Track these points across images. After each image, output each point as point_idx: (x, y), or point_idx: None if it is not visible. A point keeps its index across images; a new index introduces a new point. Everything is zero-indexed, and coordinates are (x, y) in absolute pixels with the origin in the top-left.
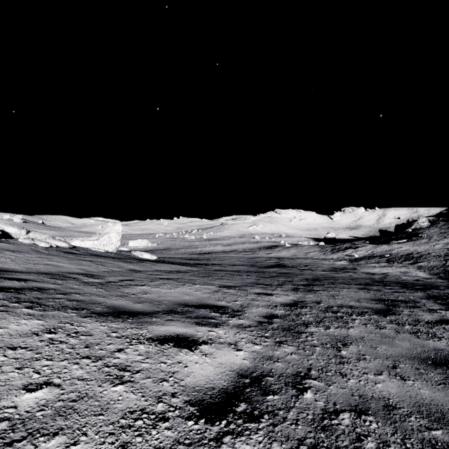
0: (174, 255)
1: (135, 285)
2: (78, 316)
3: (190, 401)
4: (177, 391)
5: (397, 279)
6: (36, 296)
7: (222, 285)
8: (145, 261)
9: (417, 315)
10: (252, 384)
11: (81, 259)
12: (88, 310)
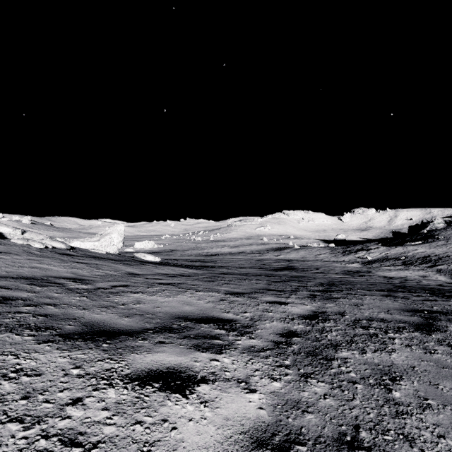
0: (180, 256)
1: (128, 292)
2: (34, 340)
3: None
4: None
5: (419, 284)
6: None
7: (228, 291)
8: (147, 263)
9: None
10: None
11: (75, 261)
12: (54, 330)
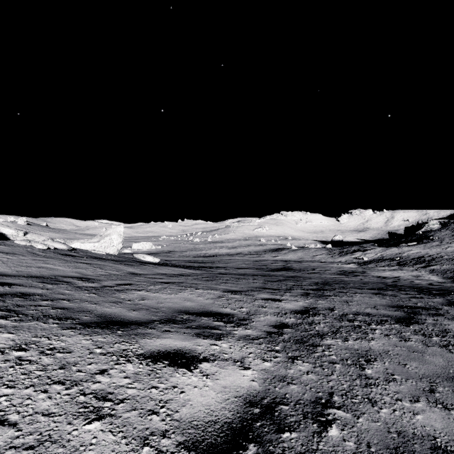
0: (178, 257)
1: (132, 289)
2: (59, 327)
3: (185, 443)
4: (169, 428)
5: (410, 283)
6: (17, 303)
7: (226, 289)
8: (147, 264)
9: (442, 324)
10: (262, 416)
11: (78, 261)
12: (73, 320)
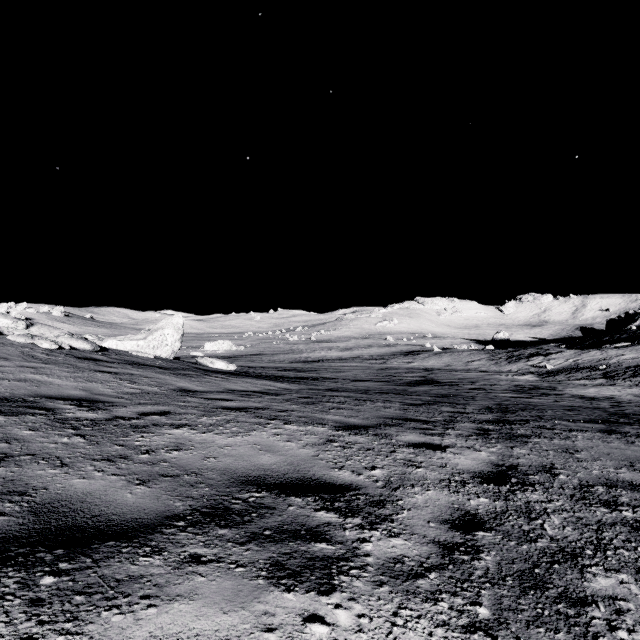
0: (267, 363)
1: (165, 425)
2: None
3: None
4: None
5: None
6: None
7: (340, 423)
8: (215, 373)
9: None
10: None
11: (99, 369)
12: None
